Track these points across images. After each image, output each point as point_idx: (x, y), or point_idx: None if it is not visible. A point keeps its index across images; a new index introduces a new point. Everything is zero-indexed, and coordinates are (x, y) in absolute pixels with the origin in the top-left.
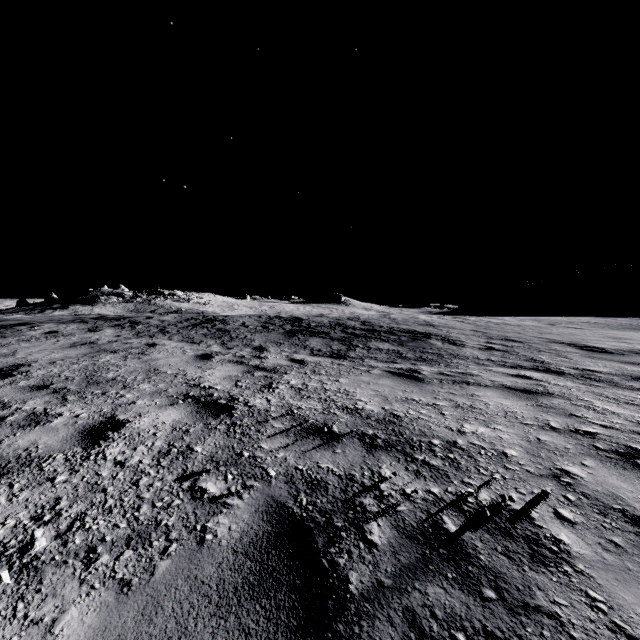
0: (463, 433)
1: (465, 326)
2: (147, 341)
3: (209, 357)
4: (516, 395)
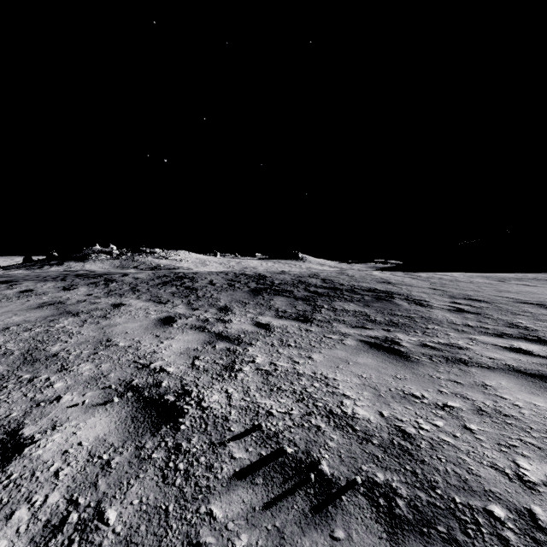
0: (531, 487)
1: (421, 283)
2: (115, 301)
3: (171, 321)
4: (540, 386)
